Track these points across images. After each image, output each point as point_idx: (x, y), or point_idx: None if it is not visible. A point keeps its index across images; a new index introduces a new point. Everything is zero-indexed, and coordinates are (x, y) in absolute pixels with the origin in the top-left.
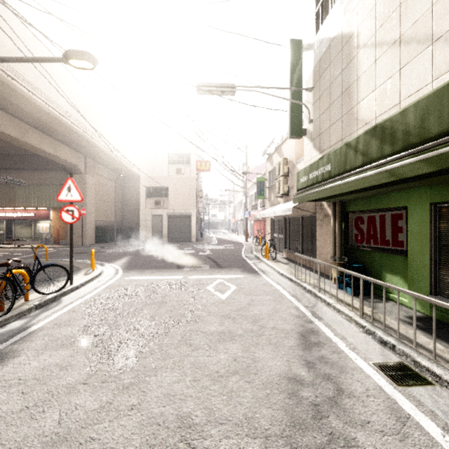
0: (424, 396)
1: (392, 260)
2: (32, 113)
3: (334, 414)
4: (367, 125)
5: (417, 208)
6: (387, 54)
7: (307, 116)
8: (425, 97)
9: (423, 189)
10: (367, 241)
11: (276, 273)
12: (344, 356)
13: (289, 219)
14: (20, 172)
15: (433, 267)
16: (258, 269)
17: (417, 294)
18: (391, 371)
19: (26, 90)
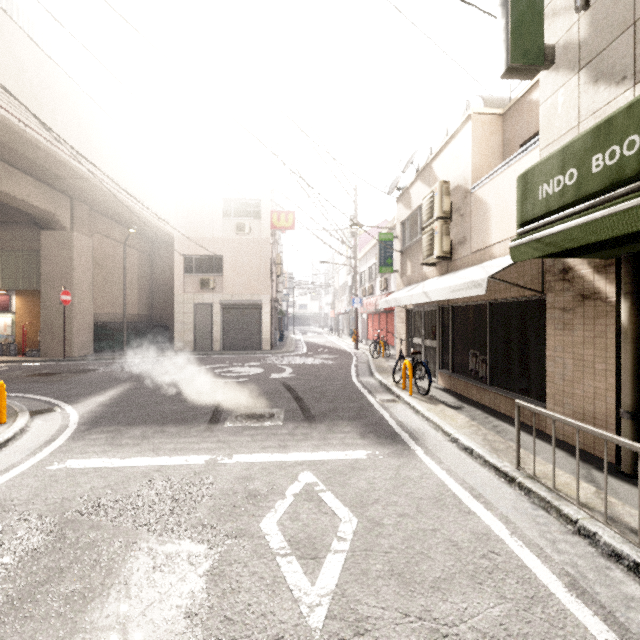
0: None
1: None
2: None
3: None
4: None
5: None
6: None
7: (559, 5)
8: None
9: None
10: None
11: (449, 443)
12: None
13: (452, 310)
14: None
15: None
16: (397, 423)
17: None
18: None
19: None
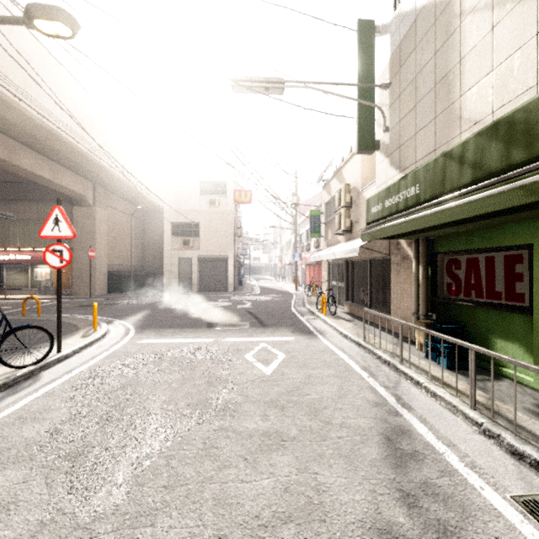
0: None
1: (506, 320)
2: (21, 126)
3: None
4: (478, 125)
5: None
6: (514, 14)
7: (381, 123)
8: None
9: None
10: (465, 293)
11: (338, 335)
12: (462, 481)
13: (352, 263)
14: (13, 203)
15: None
16: (313, 328)
17: None
18: None
19: (10, 95)
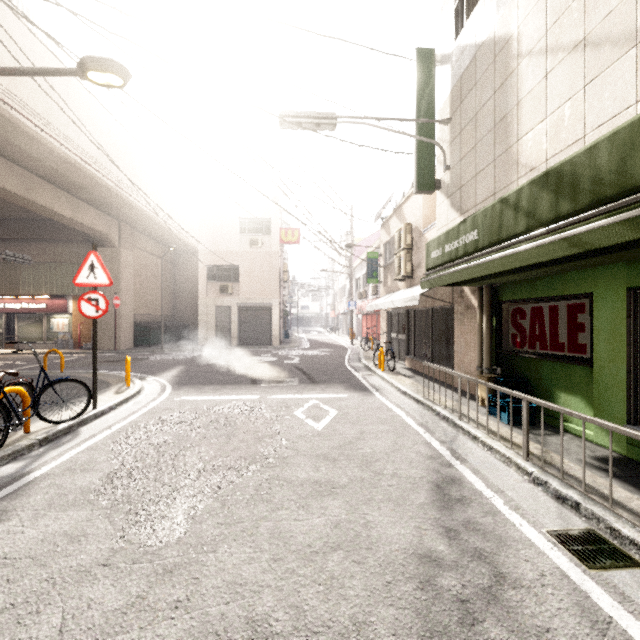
0: (630, 586)
1: (569, 373)
2: (41, 158)
3: (492, 617)
4: (534, 172)
5: (608, 296)
6: (565, 64)
7: (442, 160)
8: (627, 126)
9: (617, 267)
10: (530, 345)
11: (396, 392)
12: (503, 520)
13: (414, 313)
14: (26, 244)
15: (633, 384)
16: (369, 384)
17: (614, 425)
18: (575, 544)
19: (31, 125)
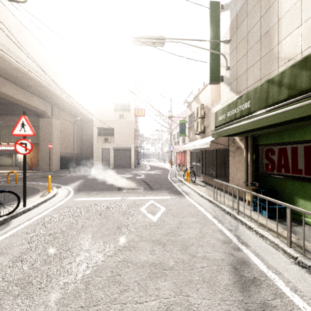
0: None
1: (305, 187)
2: (6, 69)
3: None
4: (291, 61)
5: None
6: None
7: (224, 65)
8: None
9: None
10: (278, 170)
11: (197, 195)
12: (289, 302)
13: (205, 151)
14: (4, 116)
15: None
16: (182, 190)
17: None
18: None
19: None
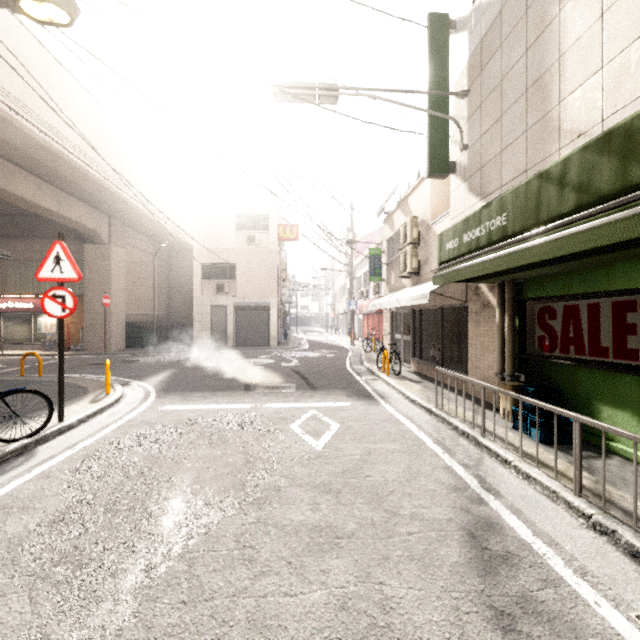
0: None
1: (615, 383)
2: (19, 146)
3: None
4: (583, 138)
5: None
6: None
7: (457, 140)
8: None
9: None
10: (562, 349)
11: (404, 399)
12: (571, 594)
13: (420, 312)
14: (12, 241)
15: None
16: (373, 390)
17: None
18: None
19: (5, 107)
